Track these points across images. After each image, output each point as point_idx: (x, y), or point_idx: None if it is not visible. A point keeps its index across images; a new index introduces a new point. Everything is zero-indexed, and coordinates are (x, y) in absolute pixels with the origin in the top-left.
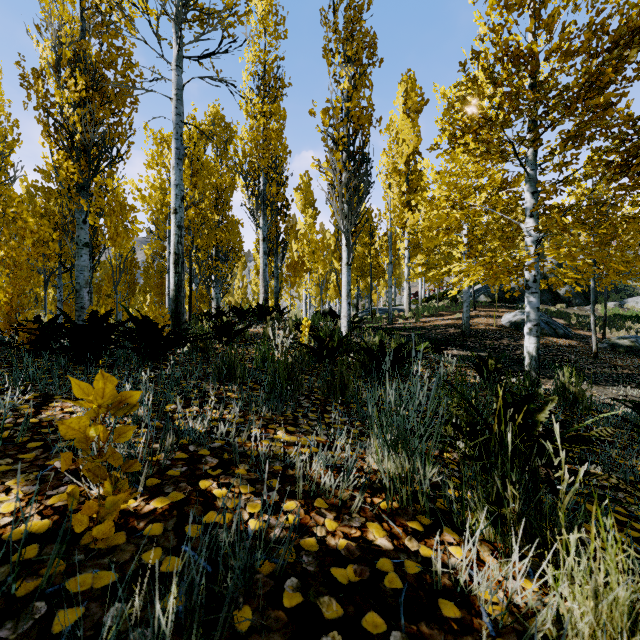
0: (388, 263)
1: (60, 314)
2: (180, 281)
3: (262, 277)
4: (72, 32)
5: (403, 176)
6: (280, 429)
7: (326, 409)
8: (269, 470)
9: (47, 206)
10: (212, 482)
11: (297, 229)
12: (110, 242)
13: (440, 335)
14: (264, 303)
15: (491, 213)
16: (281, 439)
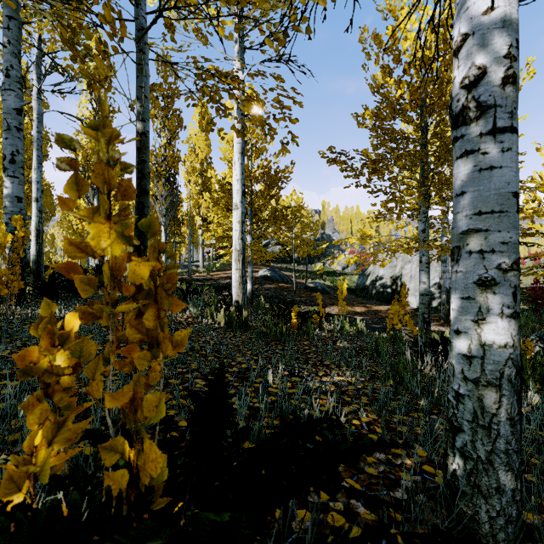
0: (188, 234)
1: None
2: (41, 249)
3: None
4: None
5: (199, 176)
6: None
7: None
8: None
9: None
10: None
11: None
12: None
13: (222, 283)
14: (99, 263)
15: None
16: None
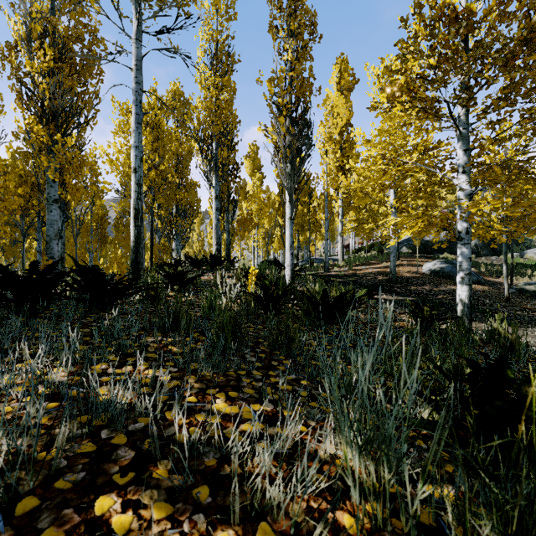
0: (325, 219)
1: (11, 264)
2: (139, 234)
3: (215, 231)
4: (42, 9)
5: (338, 144)
6: (220, 395)
7: (272, 364)
8: (199, 467)
9: (31, 170)
10: (115, 499)
11: (246, 190)
12: (70, 196)
13: (370, 281)
14: (216, 253)
15: (425, 169)
16: (215, 424)
